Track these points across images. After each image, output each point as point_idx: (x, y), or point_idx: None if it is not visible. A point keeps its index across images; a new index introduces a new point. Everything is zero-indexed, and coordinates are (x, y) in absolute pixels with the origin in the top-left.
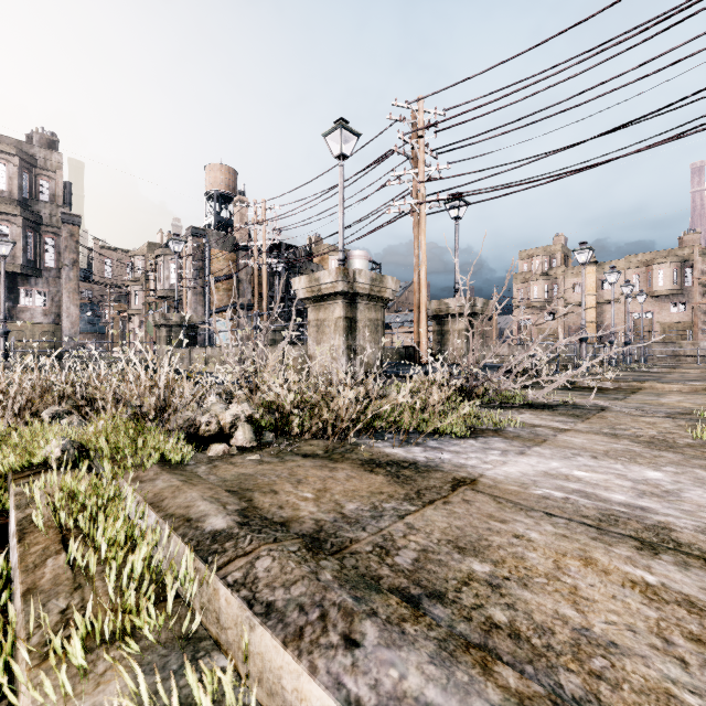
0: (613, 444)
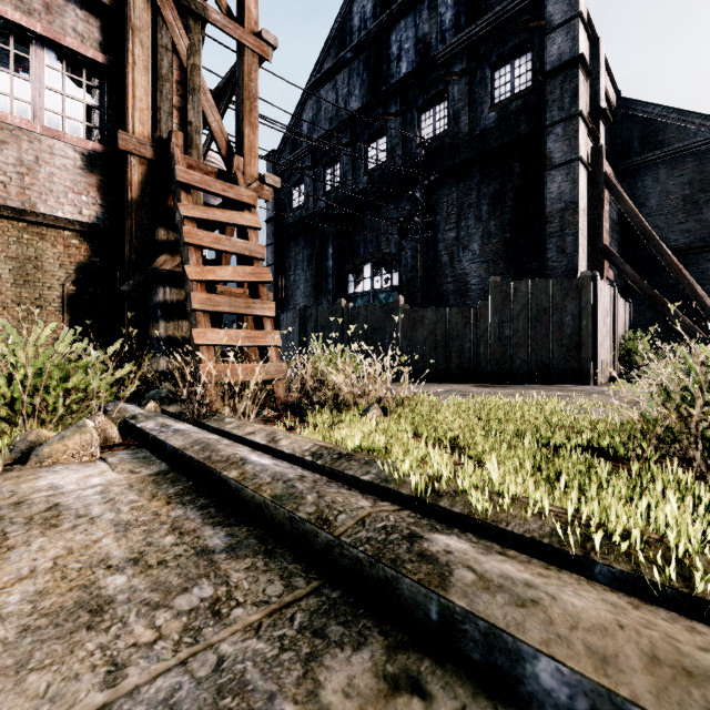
0: None
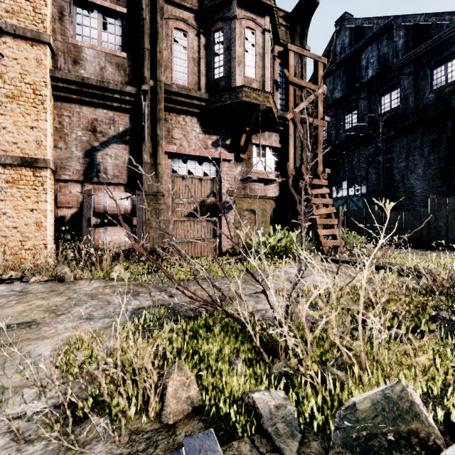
0: (275, 282)
